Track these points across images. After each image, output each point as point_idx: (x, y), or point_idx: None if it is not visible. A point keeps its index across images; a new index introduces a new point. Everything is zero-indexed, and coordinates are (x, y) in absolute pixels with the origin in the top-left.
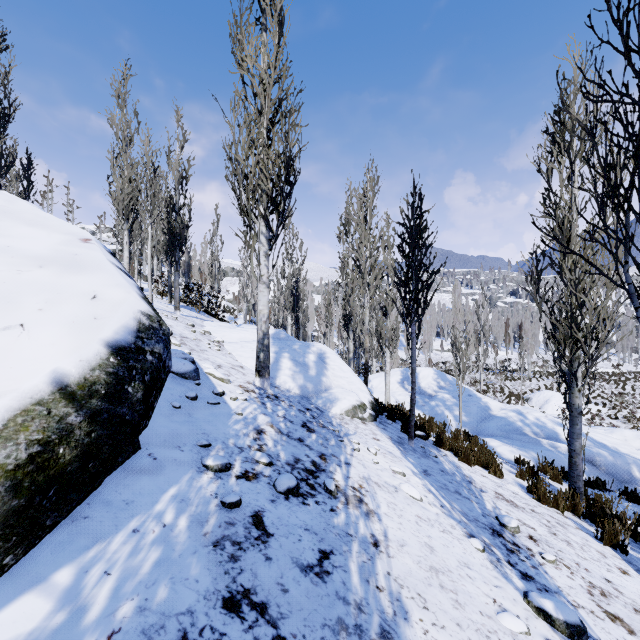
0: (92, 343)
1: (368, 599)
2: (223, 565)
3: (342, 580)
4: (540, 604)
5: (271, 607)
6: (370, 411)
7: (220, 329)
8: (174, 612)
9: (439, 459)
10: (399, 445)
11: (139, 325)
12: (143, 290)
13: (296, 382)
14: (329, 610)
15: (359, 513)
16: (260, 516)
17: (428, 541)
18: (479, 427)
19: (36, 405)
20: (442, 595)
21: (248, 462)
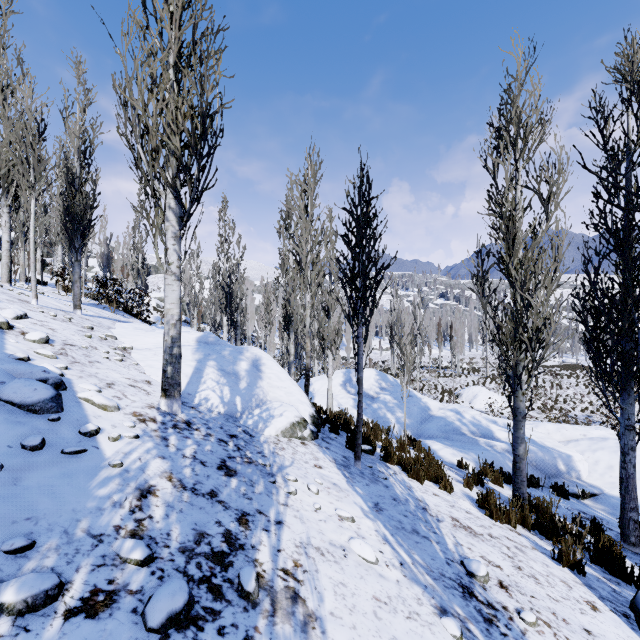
0: None
1: None
2: None
3: None
4: None
5: None
6: (311, 427)
7: (132, 332)
8: None
9: (389, 481)
10: (345, 470)
11: None
12: (46, 285)
13: (221, 398)
14: None
15: (292, 629)
16: None
17: None
18: (420, 429)
19: None
20: None
21: (105, 566)
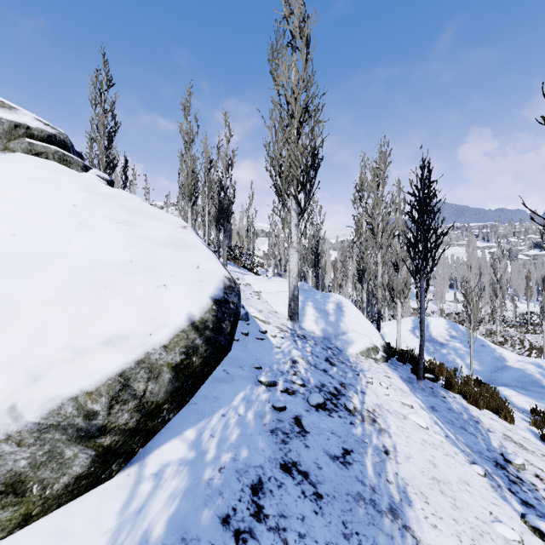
0: (204, 297)
1: (380, 486)
2: (278, 445)
3: (360, 470)
4: (536, 524)
5: (311, 475)
6: (382, 353)
7: (257, 282)
8: (252, 465)
9: (447, 399)
10: (408, 383)
11: (224, 285)
12: None
13: (318, 326)
14: (351, 486)
15: (373, 429)
16: (299, 419)
17: (432, 459)
18: (492, 376)
19: (181, 332)
20: (442, 498)
21: (288, 382)
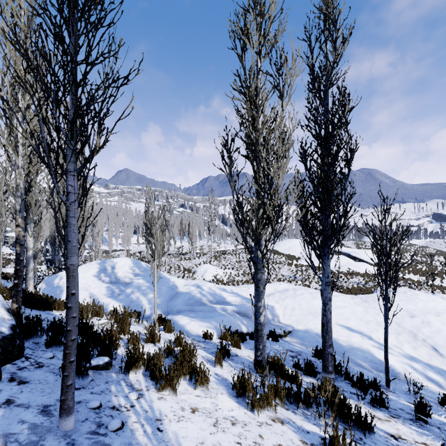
0: None
1: None
2: None
3: None
4: None
5: None
6: None
7: None
8: None
9: (126, 429)
10: None
11: None
12: None
13: None
14: None
15: None
16: None
17: None
18: (169, 305)
19: None
20: None
21: None
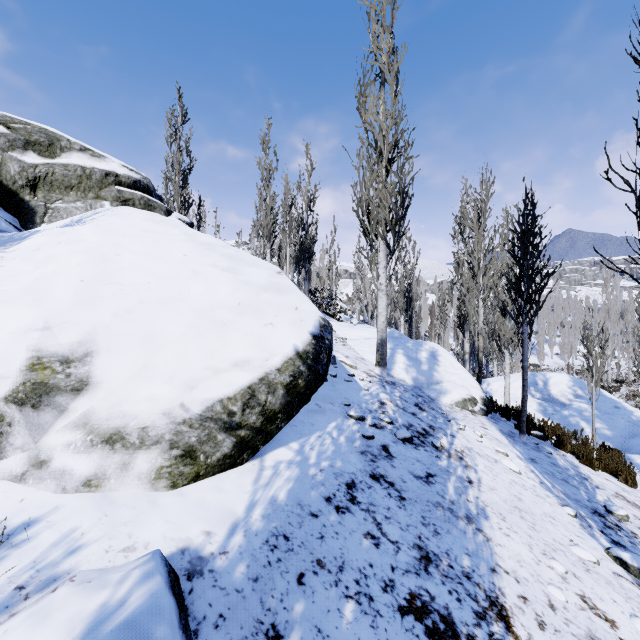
0: (305, 333)
1: (459, 502)
2: (367, 462)
3: (441, 488)
4: (618, 554)
5: (396, 485)
6: (481, 406)
7: (342, 328)
8: (346, 471)
9: (553, 456)
10: (508, 437)
11: (320, 324)
12: None
13: (409, 374)
14: (432, 497)
15: (459, 464)
16: (386, 447)
17: (518, 495)
18: (626, 443)
19: (289, 360)
20: (520, 521)
21: (376, 419)
